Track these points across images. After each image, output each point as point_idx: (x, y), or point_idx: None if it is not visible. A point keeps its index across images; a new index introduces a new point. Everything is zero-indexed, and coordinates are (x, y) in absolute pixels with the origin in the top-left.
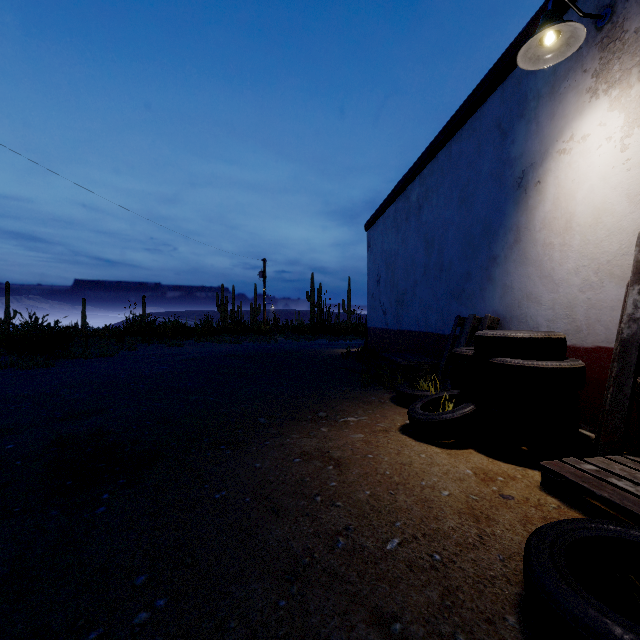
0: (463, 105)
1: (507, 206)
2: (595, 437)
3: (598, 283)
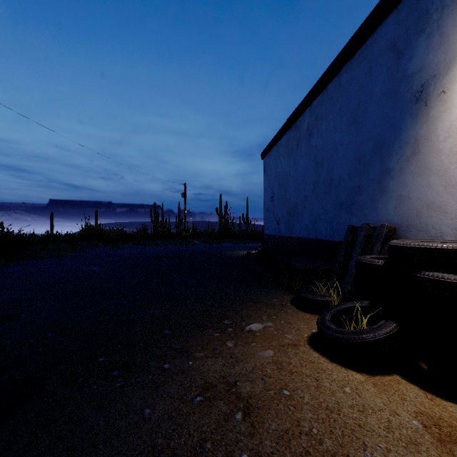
0: (354, 36)
1: (403, 121)
2: None
3: None
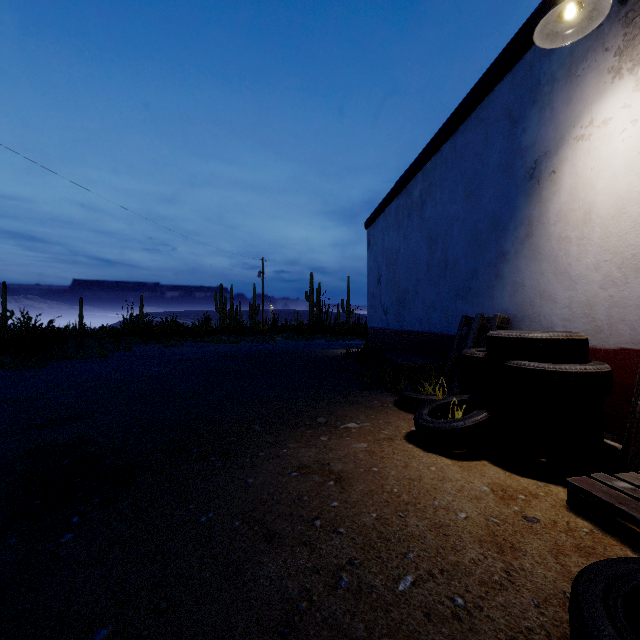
0: (469, 94)
1: (518, 199)
2: (622, 448)
3: (622, 279)
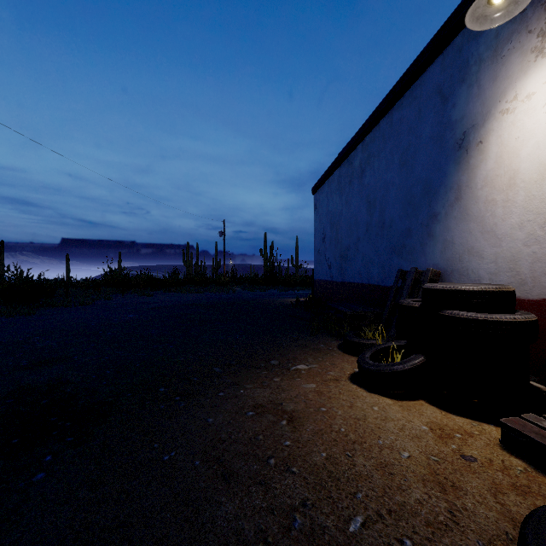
0: (404, 75)
1: (448, 166)
2: None
3: (544, 237)
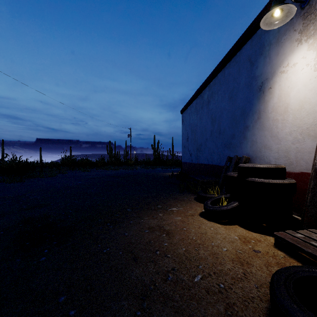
0: (231, 49)
1: (254, 100)
2: (301, 219)
3: (302, 139)
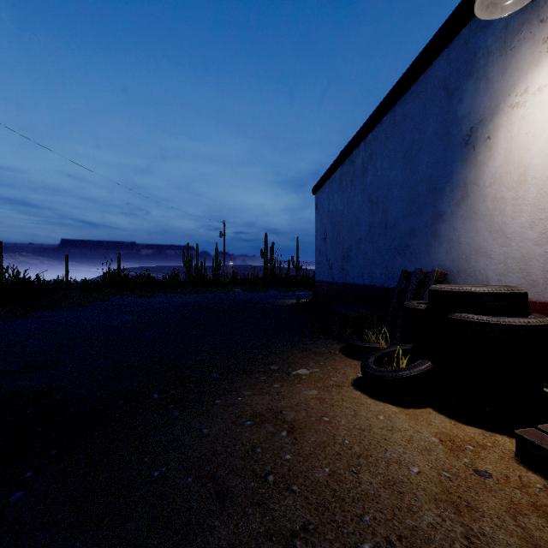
0: (408, 70)
1: (454, 163)
2: None
3: None
